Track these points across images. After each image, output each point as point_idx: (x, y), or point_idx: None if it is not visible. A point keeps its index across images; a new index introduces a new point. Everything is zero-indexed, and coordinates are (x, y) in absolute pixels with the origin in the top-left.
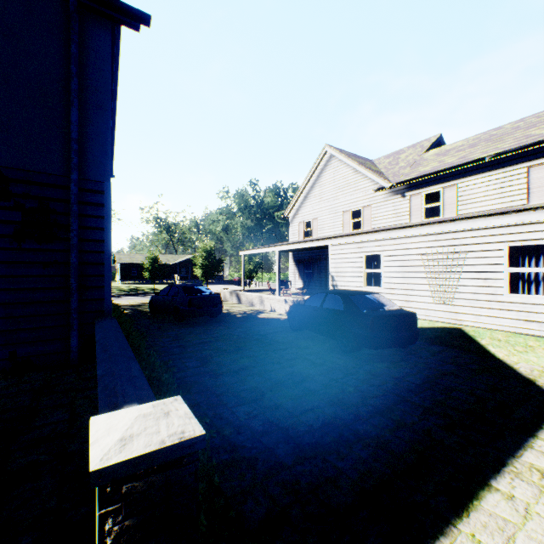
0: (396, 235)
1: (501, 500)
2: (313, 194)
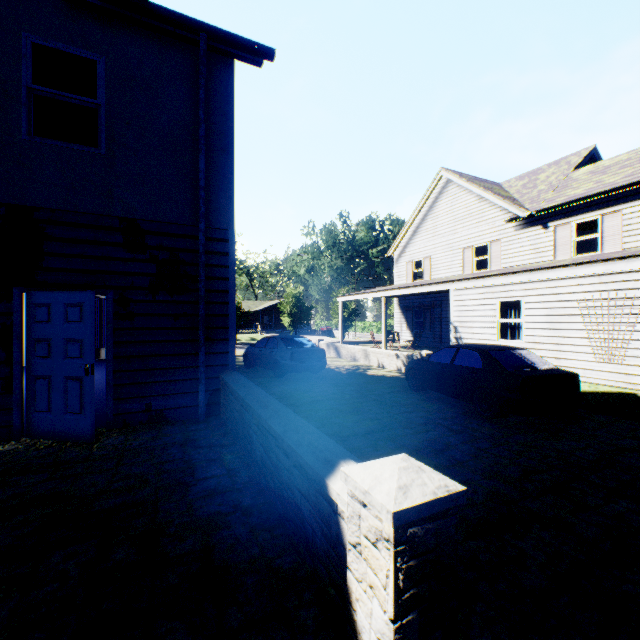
0: (542, 277)
1: None
2: (424, 228)
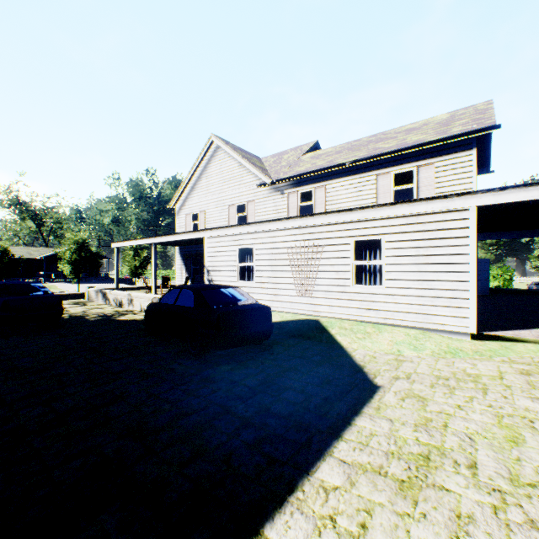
0: (266, 228)
1: None
2: (200, 185)
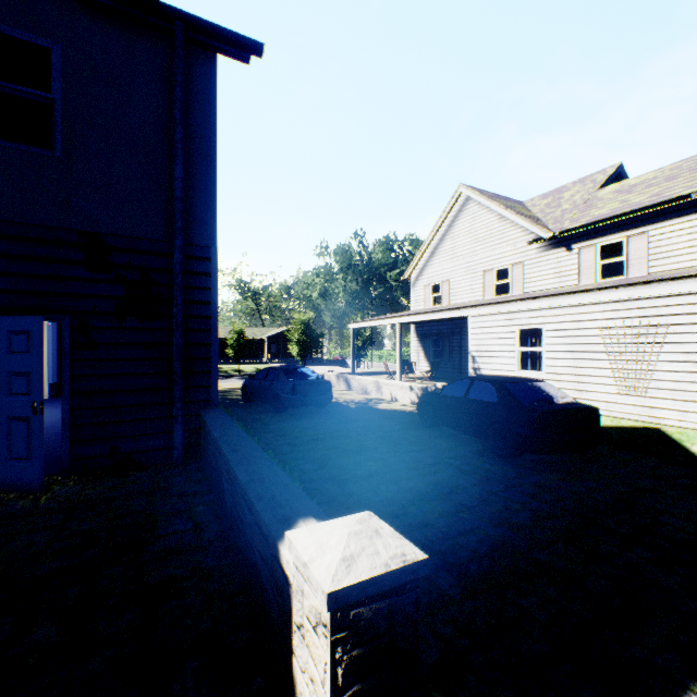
0: (563, 303)
1: None
2: (442, 248)
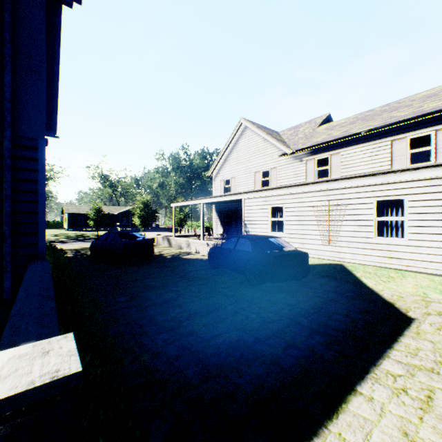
0: (294, 191)
1: (363, 402)
2: (231, 157)
